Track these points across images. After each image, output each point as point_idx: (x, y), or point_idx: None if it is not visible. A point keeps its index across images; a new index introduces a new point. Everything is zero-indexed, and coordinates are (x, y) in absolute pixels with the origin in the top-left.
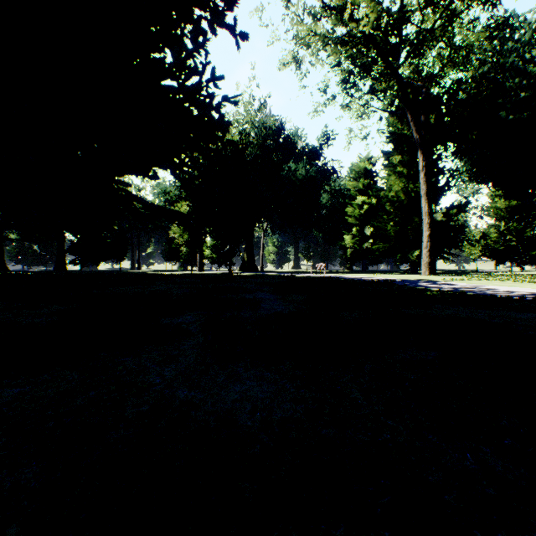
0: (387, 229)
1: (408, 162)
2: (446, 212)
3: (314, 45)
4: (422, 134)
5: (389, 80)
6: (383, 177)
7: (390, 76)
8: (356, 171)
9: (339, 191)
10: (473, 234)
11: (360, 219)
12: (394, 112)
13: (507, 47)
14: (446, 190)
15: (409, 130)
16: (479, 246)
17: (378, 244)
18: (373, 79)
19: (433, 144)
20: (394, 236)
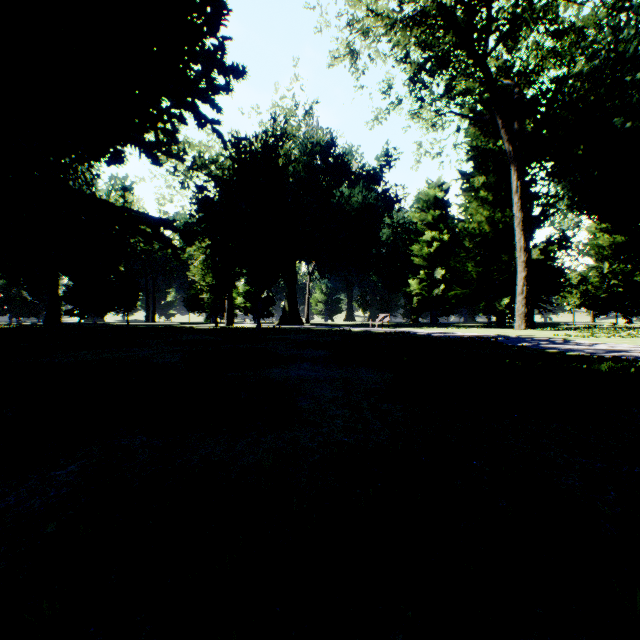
0: (467, 271)
1: (494, 184)
2: (543, 248)
3: (375, 28)
4: (516, 145)
5: (475, 71)
6: (461, 205)
7: (477, 66)
8: (424, 200)
9: (403, 225)
10: (570, 278)
11: (429, 260)
12: (478, 118)
13: (623, 35)
14: (542, 221)
15: (495, 143)
16: (577, 293)
17: (454, 289)
18: (450, 79)
19: (526, 161)
20: (477, 279)
